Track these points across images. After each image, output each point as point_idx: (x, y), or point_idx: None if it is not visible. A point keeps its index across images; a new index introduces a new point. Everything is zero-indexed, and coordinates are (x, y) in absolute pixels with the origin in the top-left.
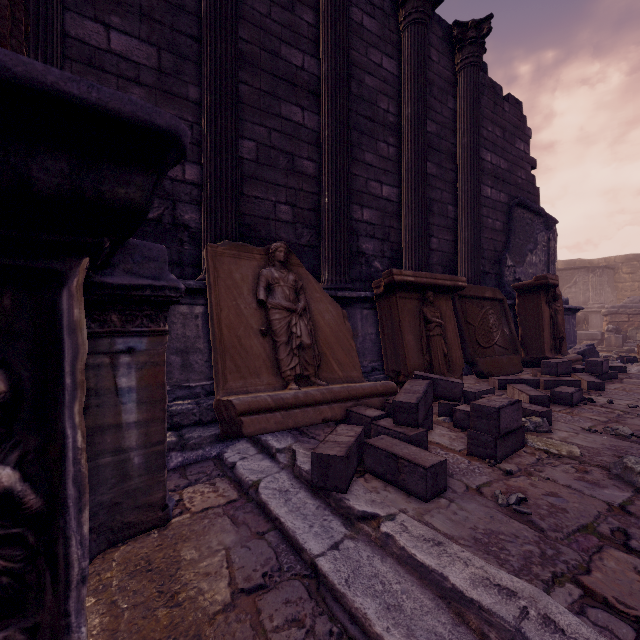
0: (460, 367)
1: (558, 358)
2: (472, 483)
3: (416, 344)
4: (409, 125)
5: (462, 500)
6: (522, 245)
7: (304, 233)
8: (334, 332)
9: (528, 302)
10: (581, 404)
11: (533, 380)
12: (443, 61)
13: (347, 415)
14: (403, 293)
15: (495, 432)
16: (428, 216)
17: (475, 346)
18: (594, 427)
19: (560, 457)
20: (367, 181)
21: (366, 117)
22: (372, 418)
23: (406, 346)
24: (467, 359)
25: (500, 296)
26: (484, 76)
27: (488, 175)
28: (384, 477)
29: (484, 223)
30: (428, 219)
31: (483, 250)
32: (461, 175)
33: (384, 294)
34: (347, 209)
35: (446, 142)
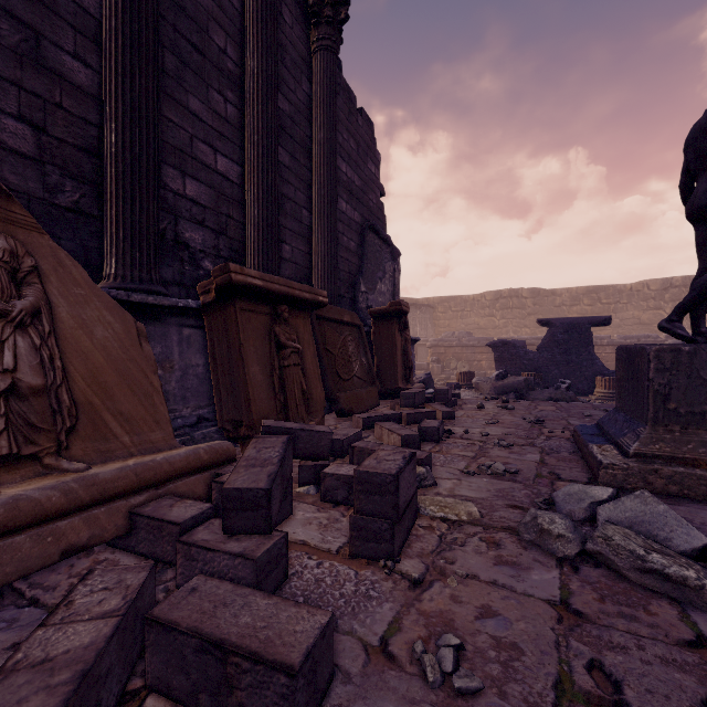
0: (321, 406)
1: (409, 388)
2: (372, 633)
3: (265, 378)
4: (255, 83)
5: (366, 702)
6: (374, 272)
7: (66, 186)
8: (116, 361)
9: (383, 329)
10: (445, 438)
11: (396, 415)
12: (297, 29)
13: (131, 524)
14: (246, 303)
15: (392, 514)
16: (280, 215)
17: (335, 379)
18: (470, 467)
19: (461, 525)
20: (193, 139)
21: (191, 42)
22: (182, 525)
23: (250, 382)
24: (327, 395)
25: (358, 321)
26: (340, 74)
27: (344, 187)
28: (193, 701)
29: (340, 240)
30: (280, 219)
31: (339, 270)
32: (317, 176)
33: (216, 303)
34: (154, 163)
35: (301, 131)
